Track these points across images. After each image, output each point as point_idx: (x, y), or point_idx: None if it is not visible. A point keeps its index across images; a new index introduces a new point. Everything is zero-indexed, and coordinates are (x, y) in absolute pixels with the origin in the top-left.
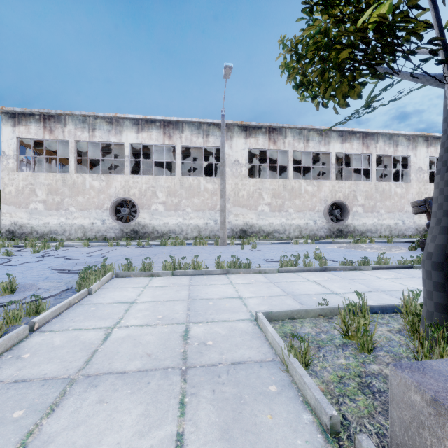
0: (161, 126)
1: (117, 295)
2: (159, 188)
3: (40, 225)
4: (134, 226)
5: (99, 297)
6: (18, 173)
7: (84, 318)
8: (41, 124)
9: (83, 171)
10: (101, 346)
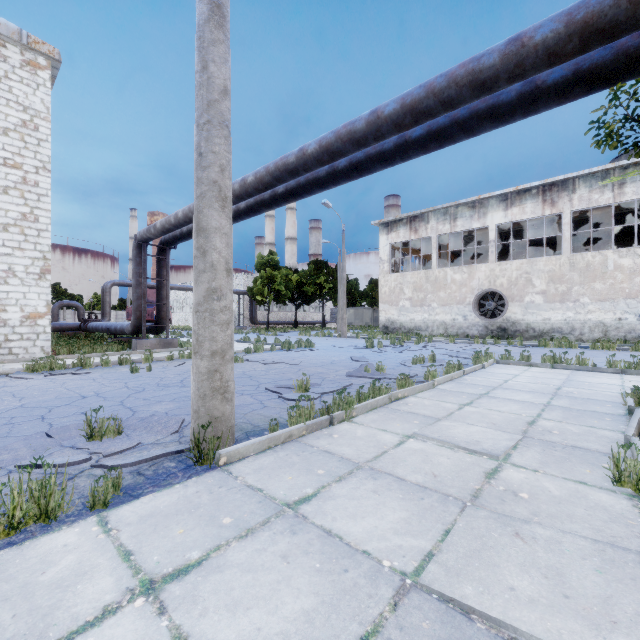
0: (538, 193)
1: (503, 371)
2: (536, 274)
3: (407, 321)
4: (500, 323)
5: (490, 370)
6: (390, 275)
7: (487, 375)
8: (408, 227)
9: (442, 264)
10: (504, 383)
